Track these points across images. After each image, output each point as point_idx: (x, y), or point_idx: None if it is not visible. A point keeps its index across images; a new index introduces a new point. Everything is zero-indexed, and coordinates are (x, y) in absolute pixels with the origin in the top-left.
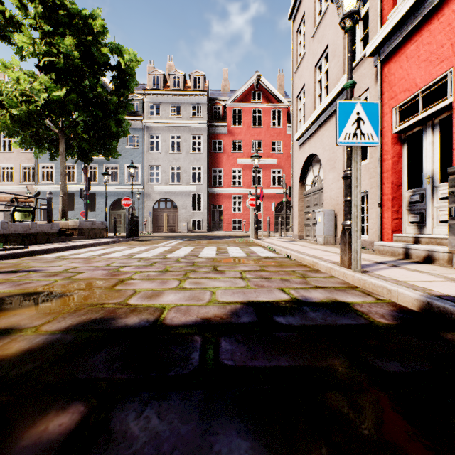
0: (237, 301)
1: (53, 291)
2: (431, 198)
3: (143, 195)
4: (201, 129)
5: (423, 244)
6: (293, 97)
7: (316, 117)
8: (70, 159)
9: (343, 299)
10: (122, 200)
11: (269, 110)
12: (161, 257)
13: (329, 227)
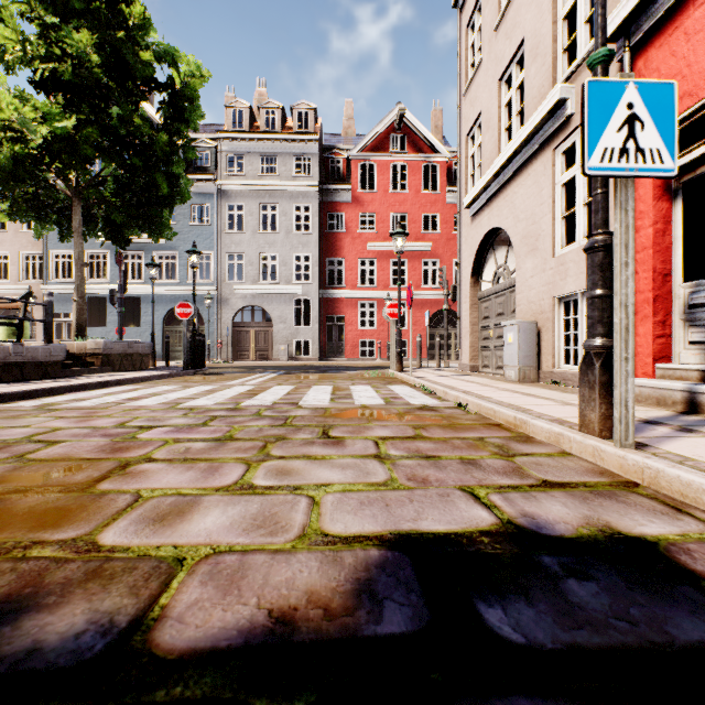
0: (369, 535)
1: None
2: None
3: (218, 300)
4: (310, 194)
5: None
6: (461, 136)
7: (502, 164)
8: (99, 243)
9: (629, 527)
10: (177, 307)
11: (419, 165)
12: (230, 405)
13: (527, 351)
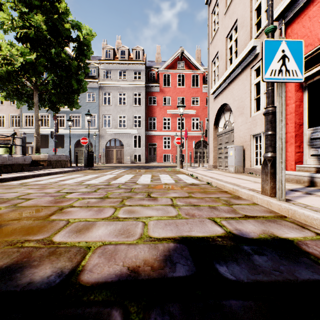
0: (169, 237)
1: None
2: None
3: (99, 136)
4: (141, 88)
5: None
6: (209, 62)
7: (227, 75)
8: (45, 110)
9: (281, 234)
10: (81, 139)
11: (190, 75)
12: (106, 183)
13: (239, 159)
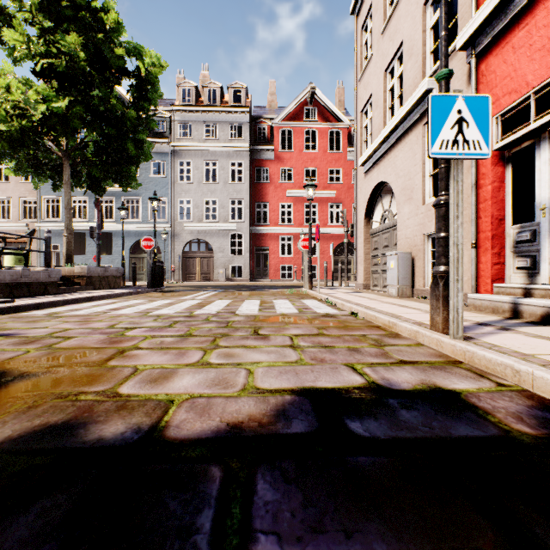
0: (285, 389)
1: (14, 370)
2: (547, 236)
3: (171, 235)
4: (242, 153)
5: (538, 298)
6: (357, 112)
7: (386, 135)
8: (80, 191)
9: (447, 385)
10: (142, 241)
11: (326, 131)
12: (186, 314)
13: (405, 274)
